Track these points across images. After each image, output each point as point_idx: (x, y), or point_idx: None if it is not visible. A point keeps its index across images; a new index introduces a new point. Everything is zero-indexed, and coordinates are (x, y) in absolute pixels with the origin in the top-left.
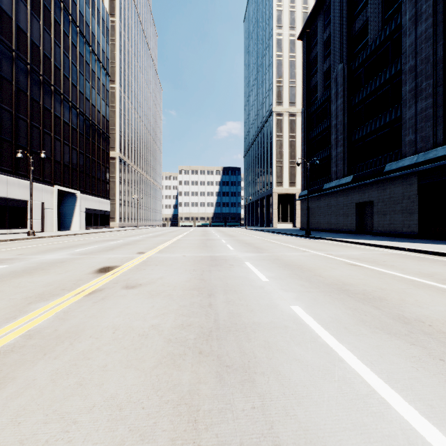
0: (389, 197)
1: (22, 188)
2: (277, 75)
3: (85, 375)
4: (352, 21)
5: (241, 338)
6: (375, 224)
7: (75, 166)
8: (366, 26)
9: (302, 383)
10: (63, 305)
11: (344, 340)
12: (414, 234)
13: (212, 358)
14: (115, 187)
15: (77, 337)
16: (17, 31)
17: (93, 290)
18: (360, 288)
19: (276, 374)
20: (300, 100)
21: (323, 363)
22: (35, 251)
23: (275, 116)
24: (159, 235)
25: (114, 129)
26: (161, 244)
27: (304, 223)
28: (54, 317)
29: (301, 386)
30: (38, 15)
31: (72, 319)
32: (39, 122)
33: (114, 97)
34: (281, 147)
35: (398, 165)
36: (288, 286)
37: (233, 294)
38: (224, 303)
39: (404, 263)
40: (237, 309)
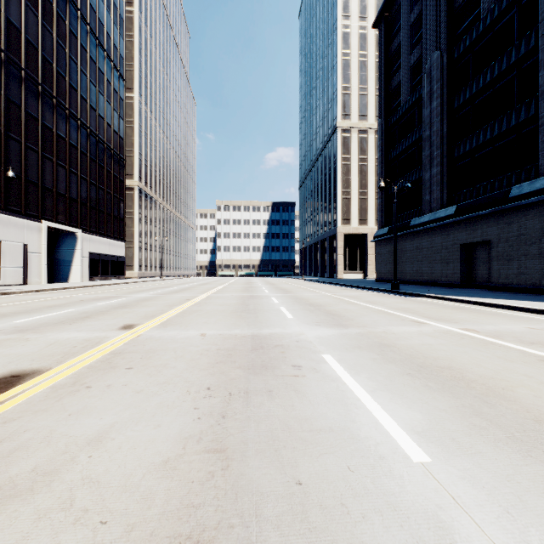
0: (517, 235)
1: None
2: (343, 80)
3: None
4: None
5: None
6: (494, 274)
7: (75, 195)
8: None
9: None
10: None
11: None
12: None
13: None
14: (133, 225)
15: None
16: None
17: None
18: None
19: None
20: (372, 111)
21: None
22: None
23: (341, 132)
24: (184, 289)
25: (132, 151)
26: (176, 306)
27: (382, 272)
28: None
29: None
30: None
31: None
32: (19, 133)
33: (132, 109)
34: (348, 173)
35: (535, 186)
36: (538, 521)
37: None
38: None
39: None
40: None
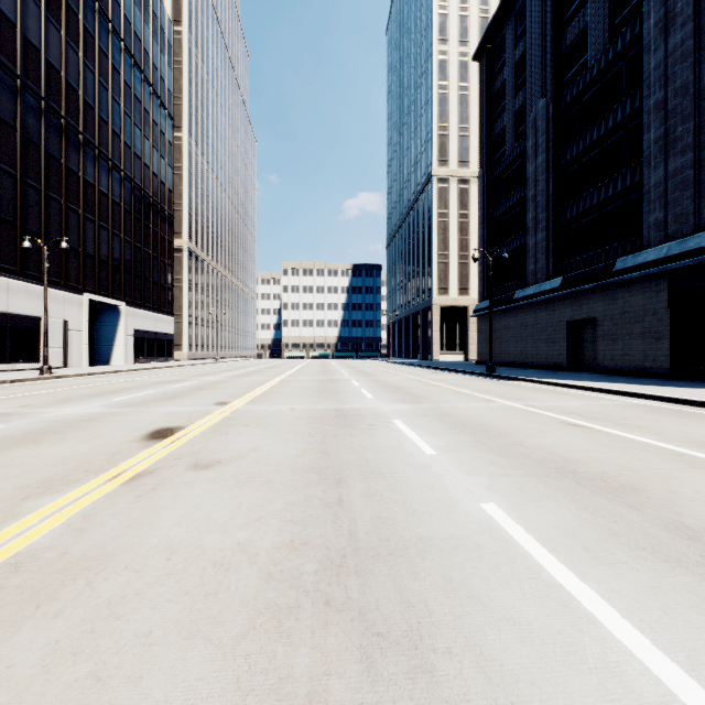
0: (621, 312)
1: (32, 297)
2: (440, 118)
3: (108, 657)
4: (561, 29)
5: (400, 570)
6: (600, 356)
7: (118, 262)
8: (583, 37)
9: (527, 676)
10: (82, 502)
11: (589, 575)
12: (664, 372)
13: (350, 616)
14: (181, 295)
15: (100, 569)
16: (23, 46)
17: (137, 472)
18: (595, 469)
19: (474, 653)
20: (475, 157)
21: (559, 627)
22: (48, 400)
23: (436, 182)
24: (252, 372)
25: (180, 203)
26: (254, 388)
27: (484, 353)
28: (65, 526)
29: (526, 683)
30: (58, 21)
31: (95, 530)
32: (59, 191)
33: (180, 152)
34: (445, 232)
35: (637, 260)
36: (471, 465)
37: (378, 480)
38: (363, 498)
39: (657, 421)
40: (389, 509)
